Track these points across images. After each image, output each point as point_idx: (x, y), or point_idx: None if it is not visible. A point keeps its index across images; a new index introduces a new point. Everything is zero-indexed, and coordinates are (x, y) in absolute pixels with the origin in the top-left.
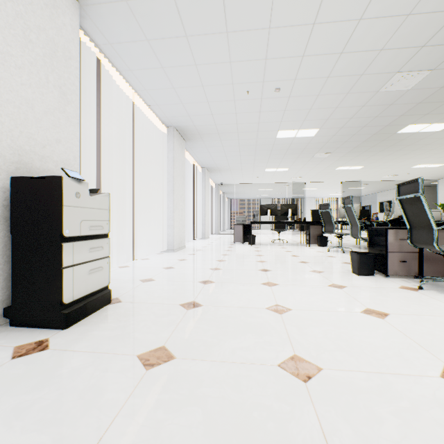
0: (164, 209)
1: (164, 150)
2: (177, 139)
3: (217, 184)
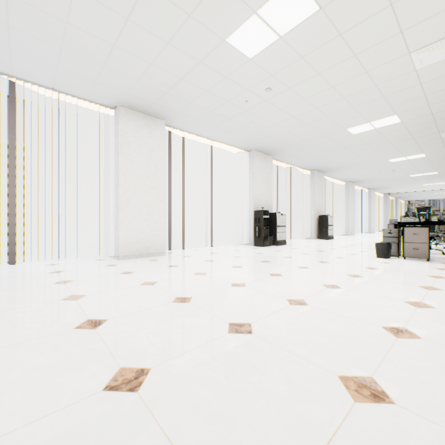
0: (343, 217)
1: (343, 191)
2: (350, 185)
3: (385, 194)
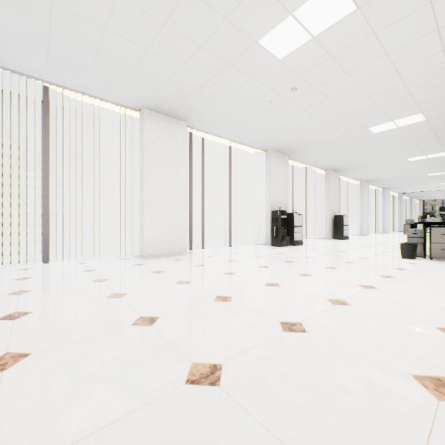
0: (358, 217)
1: (357, 191)
2: (364, 185)
3: (399, 193)
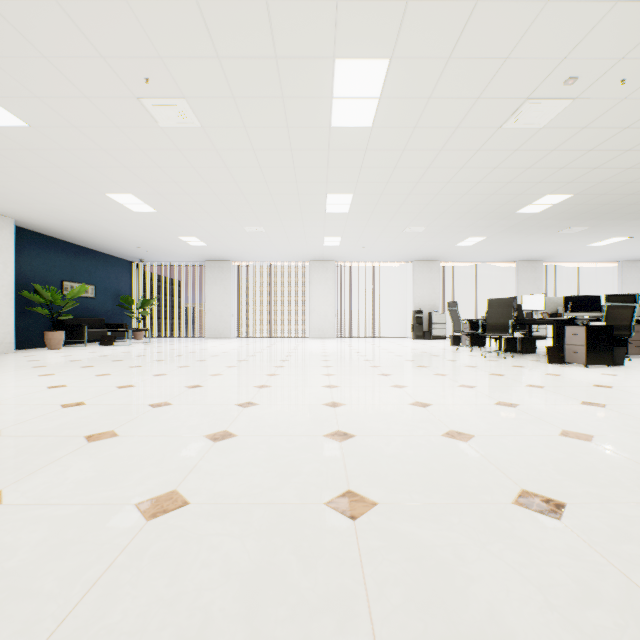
0: None
1: (615, 276)
2: (628, 266)
3: None
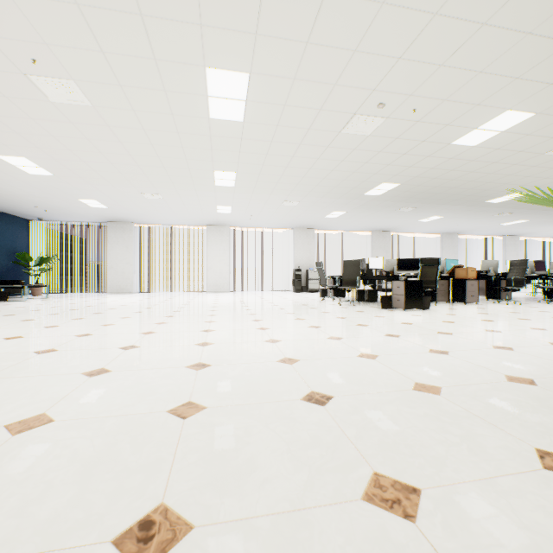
0: None
1: (438, 244)
2: (446, 237)
3: None
